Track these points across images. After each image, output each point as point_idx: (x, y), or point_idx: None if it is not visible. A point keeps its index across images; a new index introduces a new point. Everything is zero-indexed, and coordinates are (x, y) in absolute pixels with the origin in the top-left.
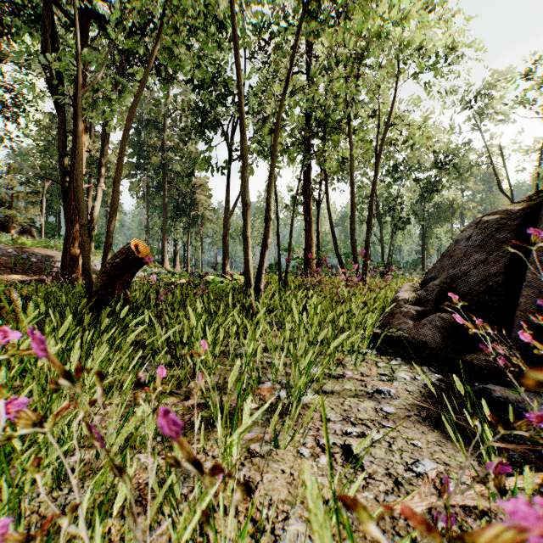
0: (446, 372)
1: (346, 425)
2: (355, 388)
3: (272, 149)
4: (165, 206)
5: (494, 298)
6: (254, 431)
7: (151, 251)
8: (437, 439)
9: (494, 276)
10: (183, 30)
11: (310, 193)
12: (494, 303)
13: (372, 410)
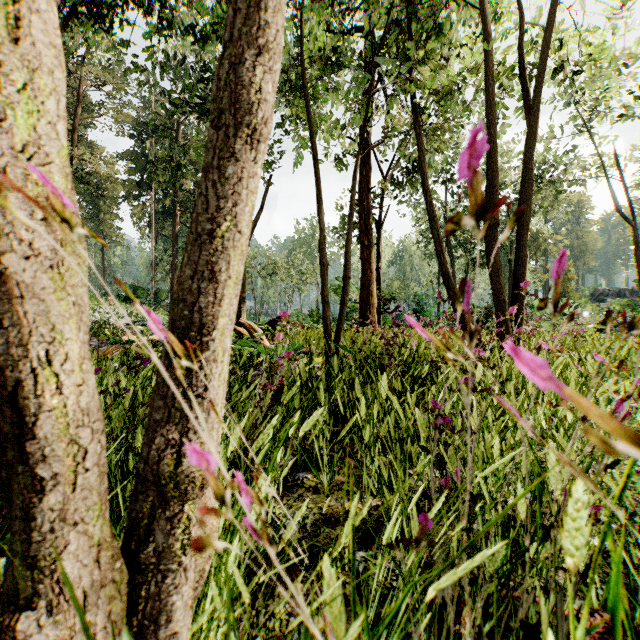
0: None
1: None
2: None
3: None
4: (175, 235)
5: None
6: None
7: (159, 294)
8: None
9: None
10: None
11: (368, 205)
12: None
13: None
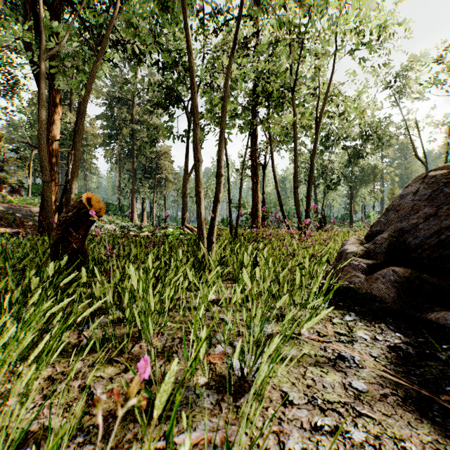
0: (405, 330)
1: (313, 411)
2: (315, 352)
3: (224, 110)
4: (134, 170)
5: (445, 251)
6: (201, 426)
7: (122, 208)
8: (431, 436)
9: (445, 229)
10: (143, 5)
11: (256, 158)
12: (447, 257)
13: (339, 386)
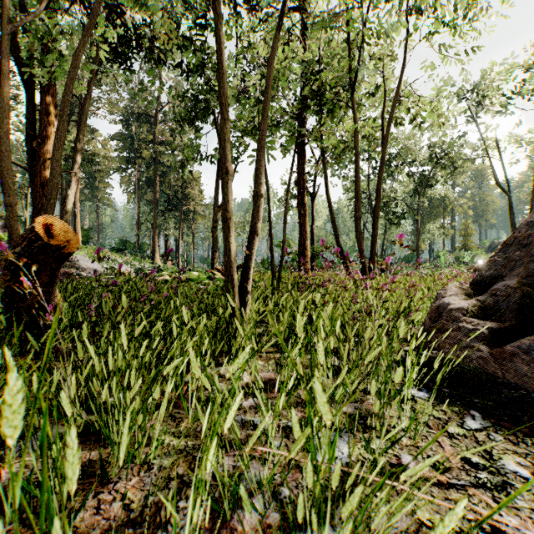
0: None
1: None
2: None
3: (264, 104)
4: (156, 201)
5: None
6: None
7: (142, 246)
8: None
9: None
10: None
11: (304, 185)
12: None
13: None
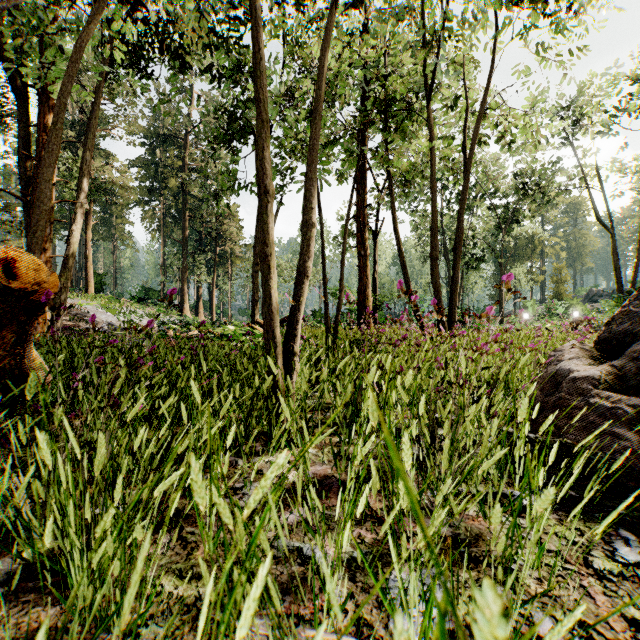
0: None
1: None
2: None
3: (316, 105)
4: (185, 240)
5: None
6: None
7: (168, 295)
8: None
9: None
10: None
11: (364, 220)
12: None
13: None
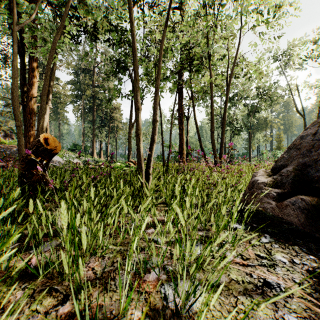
0: (316, 252)
1: None
2: (242, 278)
3: (158, 70)
4: (94, 120)
5: None
6: None
7: (86, 148)
8: None
9: None
10: None
11: (182, 111)
12: None
13: None
